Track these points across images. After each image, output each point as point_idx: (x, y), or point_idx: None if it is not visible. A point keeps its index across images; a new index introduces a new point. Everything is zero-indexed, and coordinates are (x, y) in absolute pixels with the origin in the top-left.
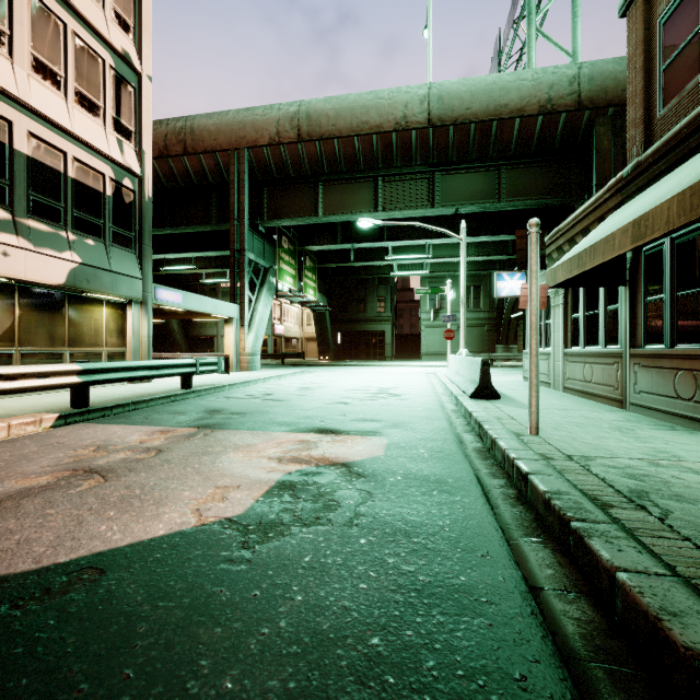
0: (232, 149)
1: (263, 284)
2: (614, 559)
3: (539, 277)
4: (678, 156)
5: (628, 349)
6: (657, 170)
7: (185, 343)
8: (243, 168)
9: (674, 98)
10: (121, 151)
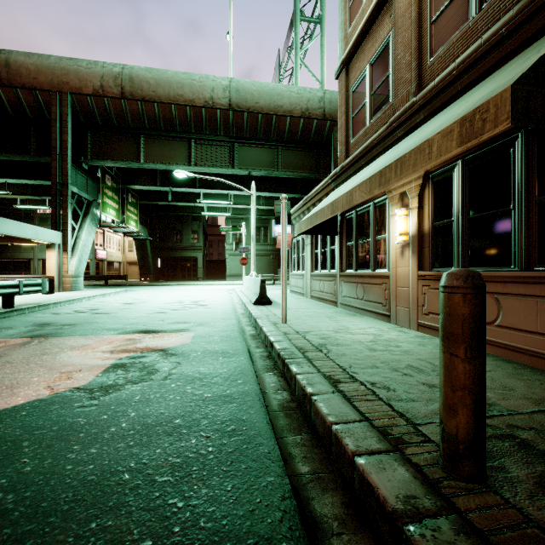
0: (54, 91)
1: (86, 215)
2: (297, 371)
3: None
4: (357, 168)
5: (339, 272)
6: (350, 172)
7: None
8: (66, 110)
9: (357, 135)
10: None
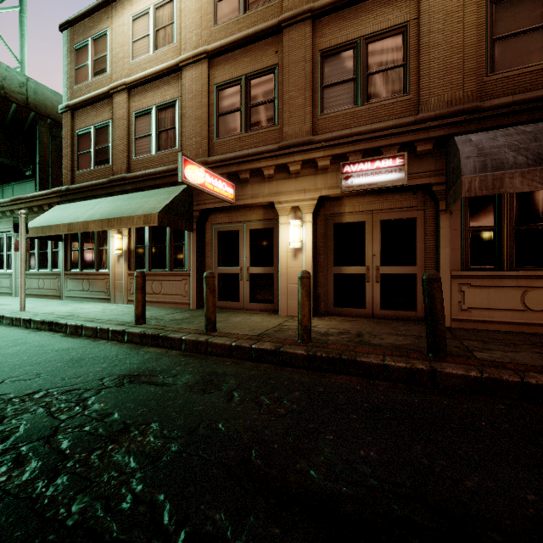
0: None
1: None
2: (67, 322)
3: (2, 222)
4: (84, 196)
5: (64, 271)
6: (77, 197)
7: None
8: None
9: (83, 170)
10: None
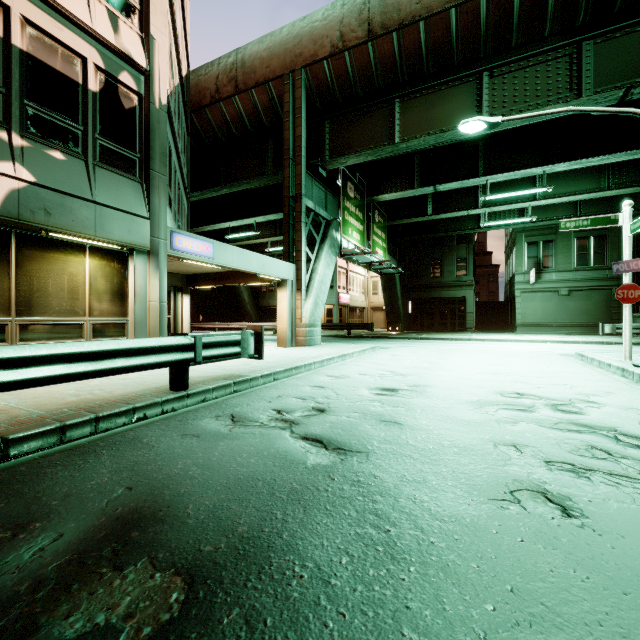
0: (286, 73)
1: (323, 240)
2: None
3: None
4: None
5: None
6: None
7: (255, 314)
8: (299, 94)
9: None
10: (115, 29)
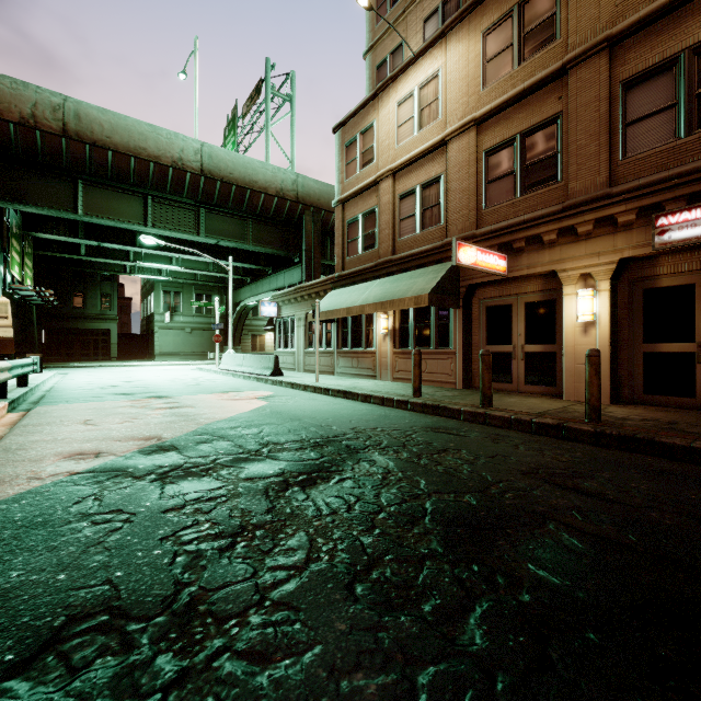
0: None
1: None
2: (358, 392)
3: (288, 308)
4: (354, 281)
5: (336, 350)
6: (347, 282)
7: None
8: None
9: (352, 256)
10: None
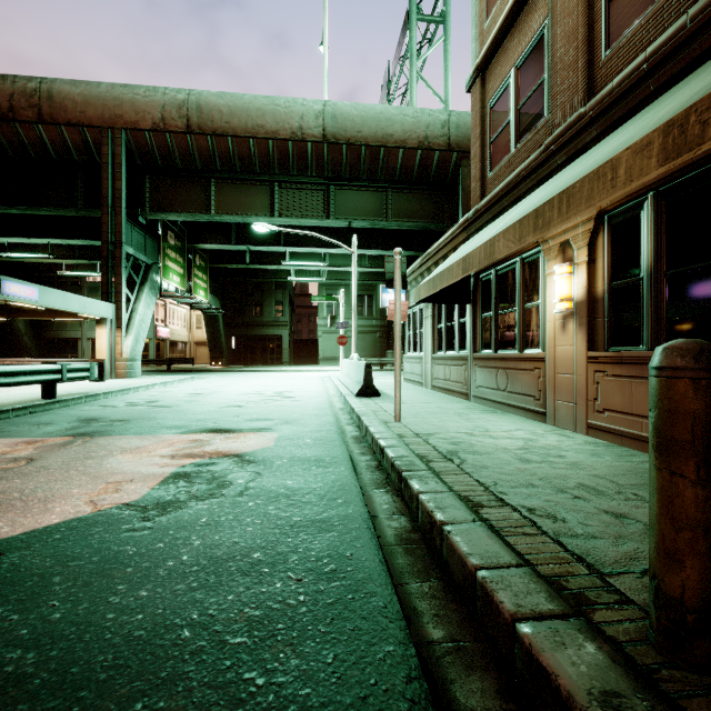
0: (105, 127)
1: (144, 282)
2: (421, 488)
3: None
4: (498, 211)
5: (471, 353)
6: (487, 218)
7: (35, 347)
8: (119, 151)
9: (497, 166)
10: None
